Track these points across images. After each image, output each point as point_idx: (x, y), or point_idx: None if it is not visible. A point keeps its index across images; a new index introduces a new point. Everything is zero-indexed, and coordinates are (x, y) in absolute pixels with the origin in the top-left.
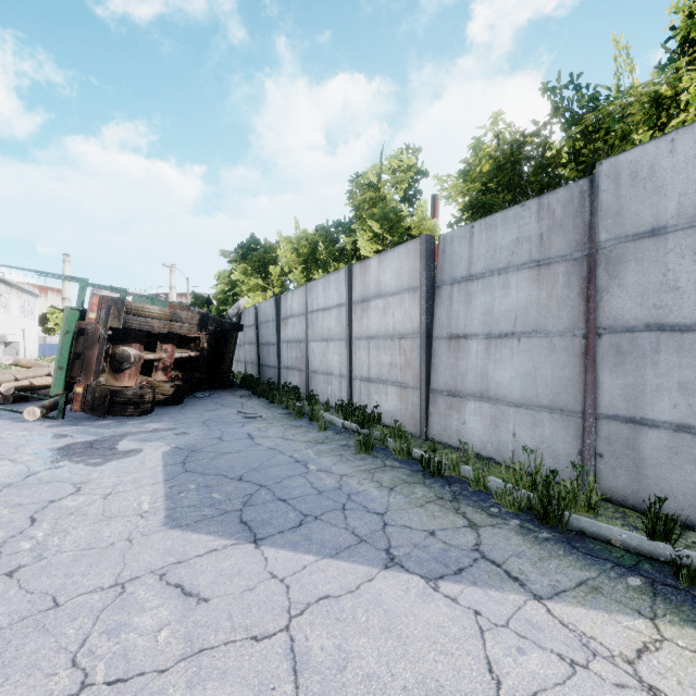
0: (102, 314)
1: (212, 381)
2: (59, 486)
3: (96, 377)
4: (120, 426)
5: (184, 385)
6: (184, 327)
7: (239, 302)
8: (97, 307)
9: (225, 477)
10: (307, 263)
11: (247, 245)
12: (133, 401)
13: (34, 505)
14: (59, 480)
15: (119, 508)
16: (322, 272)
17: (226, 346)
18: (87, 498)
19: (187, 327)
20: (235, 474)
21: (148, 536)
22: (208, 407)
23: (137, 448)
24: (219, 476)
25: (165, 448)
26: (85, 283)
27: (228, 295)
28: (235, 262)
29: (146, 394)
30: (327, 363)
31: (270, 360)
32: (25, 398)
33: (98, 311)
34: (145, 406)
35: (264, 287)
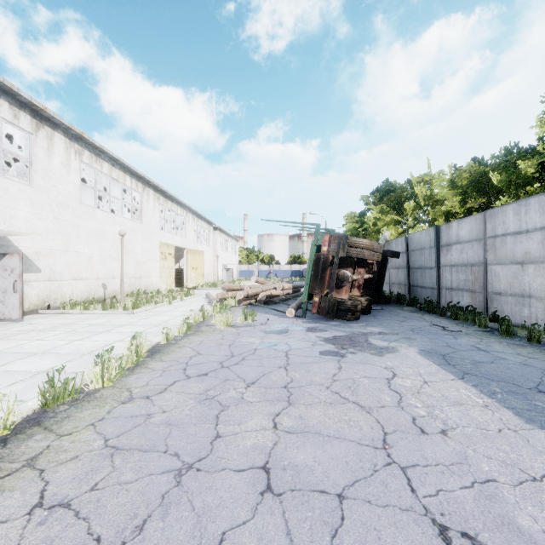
0: (331, 248)
1: (376, 297)
2: (375, 368)
3: (330, 291)
4: (350, 327)
5: (372, 300)
6: (375, 255)
7: (385, 235)
8: (327, 242)
9: (520, 387)
10: (465, 194)
11: (382, 188)
12: (350, 310)
13: (378, 379)
14: (367, 362)
15: (453, 396)
16: (511, 197)
17: (385, 270)
18: (412, 382)
19: (377, 255)
20: (526, 385)
21: (528, 431)
22: (395, 318)
23: (389, 346)
24: (511, 384)
25: (413, 349)
26: (319, 227)
27: (358, 231)
28: (372, 204)
29: (358, 305)
30: (522, 286)
31: (424, 282)
32: (267, 302)
33: (328, 245)
34: (357, 313)
35: (397, 221)
